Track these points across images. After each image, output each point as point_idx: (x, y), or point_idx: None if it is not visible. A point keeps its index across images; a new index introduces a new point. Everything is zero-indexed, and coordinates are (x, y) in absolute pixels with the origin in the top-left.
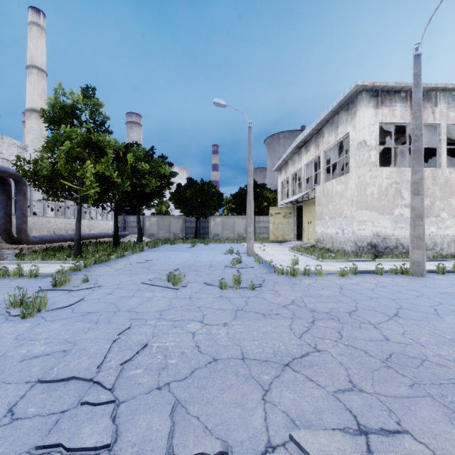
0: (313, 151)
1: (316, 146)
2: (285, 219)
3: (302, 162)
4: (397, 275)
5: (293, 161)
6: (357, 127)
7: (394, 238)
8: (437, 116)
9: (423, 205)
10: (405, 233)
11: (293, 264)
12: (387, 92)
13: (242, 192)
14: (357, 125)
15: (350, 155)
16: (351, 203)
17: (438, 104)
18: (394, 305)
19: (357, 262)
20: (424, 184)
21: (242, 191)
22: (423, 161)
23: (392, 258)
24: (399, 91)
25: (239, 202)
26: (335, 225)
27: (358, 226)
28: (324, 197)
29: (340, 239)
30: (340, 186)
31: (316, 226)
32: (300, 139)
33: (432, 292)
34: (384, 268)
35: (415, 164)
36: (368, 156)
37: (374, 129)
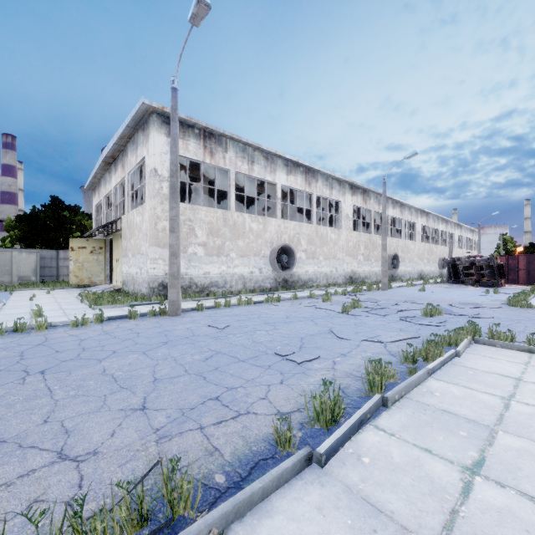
0: (120, 172)
1: (123, 165)
2: (93, 255)
3: (112, 183)
4: (154, 317)
5: (105, 181)
6: (150, 152)
7: (188, 277)
8: (227, 162)
9: (178, 242)
10: (199, 272)
11: (35, 316)
12: (180, 123)
13: (33, 213)
14: (150, 150)
15: (146, 183)
16: (146, 238)
17: (228, 151)
18: (70, 356)
19: (140, 306)
20: (179, 222)
21: (38, 212)
22: (178, 198)
23: (185, 298)
24: (193, 126)
25: (27, 228)
26: (136, 264)
27: (150, 264)
28: (128, 229)
29: (139, 280)
30: (139, 218)
31: (123, 265)
32: (106, 153)
33: (152, 332)
34: (157, 310)
35: (171, 200)
36: (160, 187)
37: (166, 159)
